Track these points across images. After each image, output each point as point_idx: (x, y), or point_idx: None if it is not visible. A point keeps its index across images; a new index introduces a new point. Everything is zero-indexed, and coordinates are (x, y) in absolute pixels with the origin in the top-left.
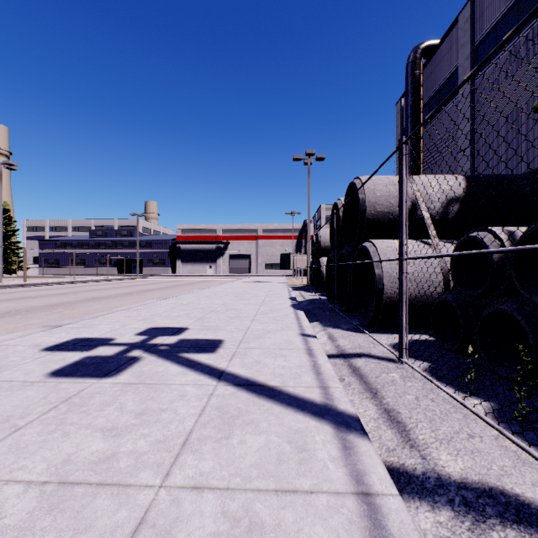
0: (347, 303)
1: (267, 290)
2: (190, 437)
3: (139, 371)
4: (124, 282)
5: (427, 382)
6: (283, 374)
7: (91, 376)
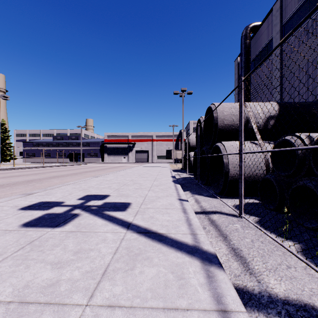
0: (206, 180)
1: (158, 171)
2: (108, 269)
3: (77, 223)
4: (73, 166)
5: (258, 230)
6: (168, 225)
7: (47, 226)
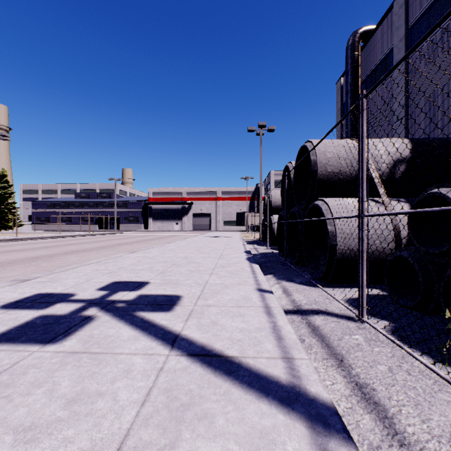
0: (298, 257)
1: (225, 244)
2: (124, 445)
3: (87, 336)
4: (103, 236)
5: (395, 346)
6: (242, 339)
7: (34, 341)
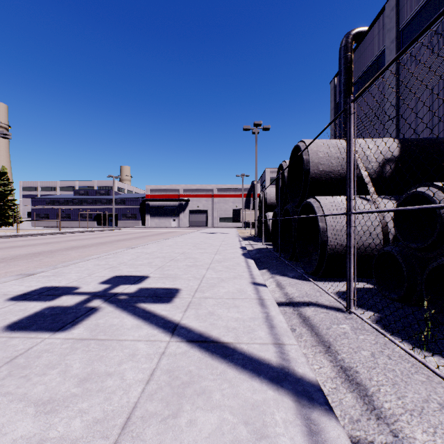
0: (292, 253)
1: (221, 240)
2: (133, 415)
3: (94, 324)
4: (101, 233)
5: (379, 334)
6: (237, 328)
7: (45, 329)
